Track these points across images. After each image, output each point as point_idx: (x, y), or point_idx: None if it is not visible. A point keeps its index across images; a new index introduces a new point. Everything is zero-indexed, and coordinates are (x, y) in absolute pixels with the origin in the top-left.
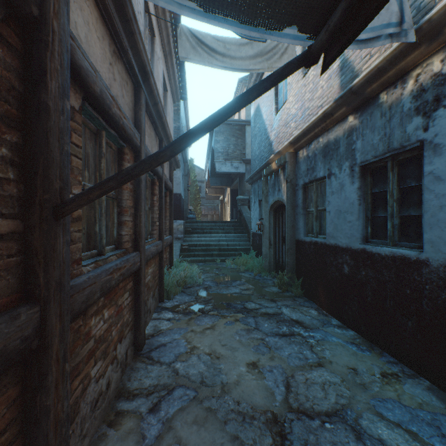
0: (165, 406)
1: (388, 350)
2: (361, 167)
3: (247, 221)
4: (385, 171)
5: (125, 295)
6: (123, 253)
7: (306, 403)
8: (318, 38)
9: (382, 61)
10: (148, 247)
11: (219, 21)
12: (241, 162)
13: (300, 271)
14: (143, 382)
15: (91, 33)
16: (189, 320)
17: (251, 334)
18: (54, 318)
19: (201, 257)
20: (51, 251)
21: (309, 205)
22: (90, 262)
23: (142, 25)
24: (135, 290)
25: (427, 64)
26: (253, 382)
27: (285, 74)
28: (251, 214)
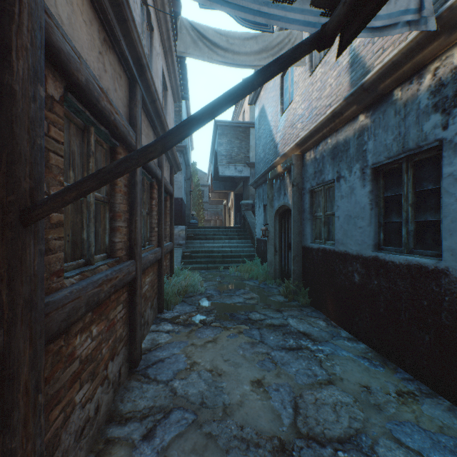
0: (160, 432)
1: (403, 365)
2: (373, 169)
3: (252, 227)
4: (398, 173)
5: (118, 308)
6: (116, 262)
7: (317, 427)
8: (335, 13)
9: (397, 54)
10: (145, 254)
11: (220, 5)
12: (245, 166)
13: (306, 279)
14: (138, 403)
15: (76, 15)
16: (190, 333)
17: (255, 347)
18: (22, 342)
19: (203, 264)
20: (18, 264)
21: (316, 210)
22: (74, 273)
23: (138, 16)
24: (130, 302)
25: (447, 56)
26: (258, 403)
27: (295, 57)
28: (256, 219)
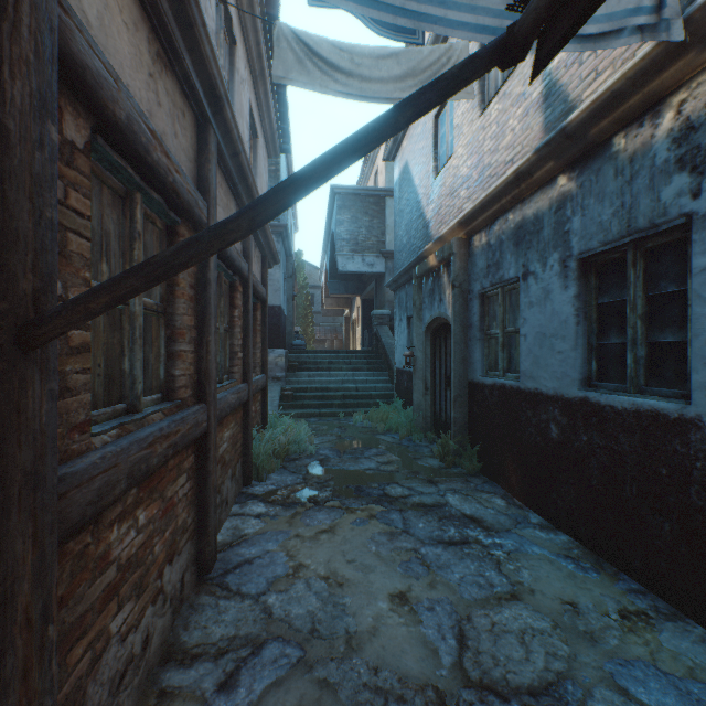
0: (247, 678)
1: (628, 569)
2: (580, 261)
3: (389, 351)
4: (621, 267)
5: (179, 480)
6: (177, 407)
7: (495, 669)
8: (531, 6)
9: (620, 80)
10: (223, 394)
11: None
12: (378, 256)
13: (475, 433)
14: (211, 631)
15: (111, 13)
16: (293, 517)
17: (396, 541)
18: (20, 542)
19: (313, 409)
20: (13, 414)
21: (490, 324)
22: (108, 426)
23: (212, 19)
24: (199, 470)
25: (699, 83)
26: (401, 631)
27: (465, 78)
28: (395, 339)
